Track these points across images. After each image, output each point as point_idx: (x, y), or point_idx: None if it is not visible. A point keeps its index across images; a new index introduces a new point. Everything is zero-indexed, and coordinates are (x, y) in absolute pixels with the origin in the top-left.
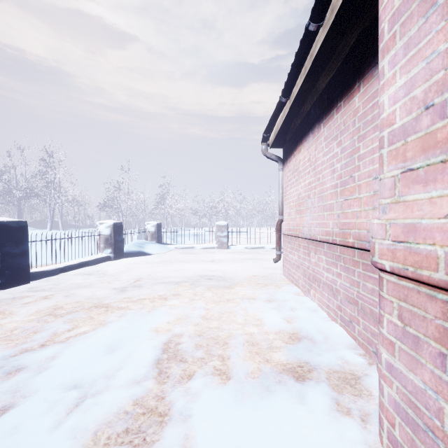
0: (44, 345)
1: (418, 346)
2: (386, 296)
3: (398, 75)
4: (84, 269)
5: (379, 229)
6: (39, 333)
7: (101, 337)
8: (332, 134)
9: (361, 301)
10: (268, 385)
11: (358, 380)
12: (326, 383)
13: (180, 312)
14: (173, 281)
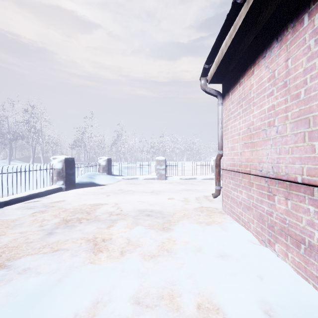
0: None
1: None
2: None
3: None
4: (32, 201)
5: None
6: None
7: None
8: None
9: None
10: None
11: None
12: None
13: (101, 285)
14: (111, 218)
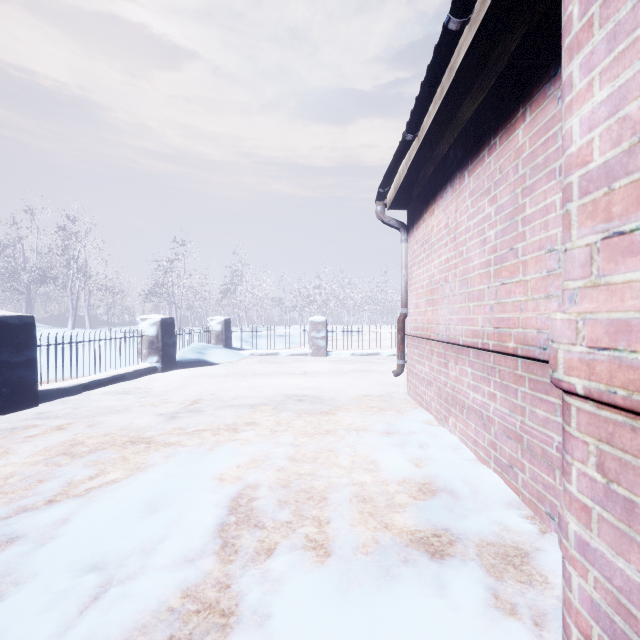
0: (52, 501)
1: (634, 516)
2: (575, 433)
3: (597, 85)
4: (118, 386)
5: (564, 329)
6: (46, 482)
7: (138, 488)
8: (482, 187)
9: (527, 436)
10: (388, 566)
11: (525, 558)
12: (477, 563)
13: (256, 450)
14: (248, 404)
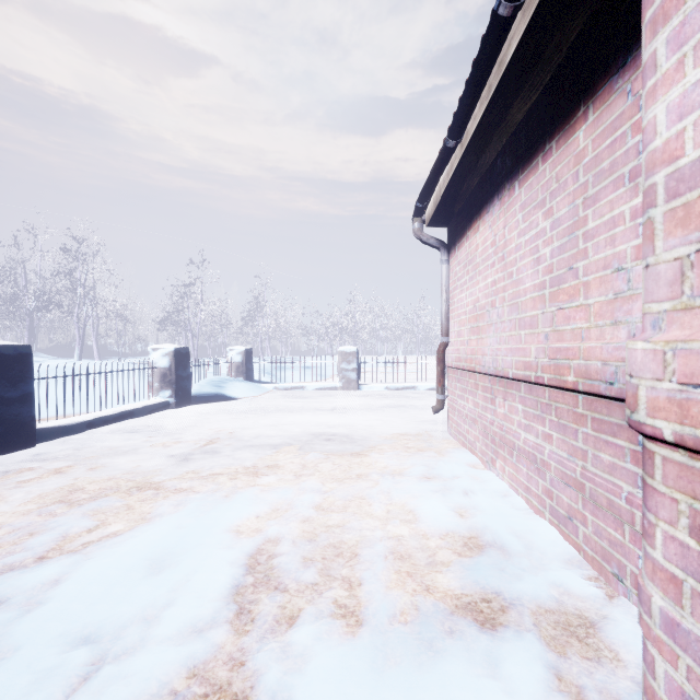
0: (43, 558)
1: None
2: (660, 488)
3: (691, 62)
4: (126, 423)
5: (647, 361)
6: (38, 536)
7: (142, 543)
8: (536, 198)
9: (590, 484)
10: (431, 638)
11: (590, 628)
12: (535, 636)
13: (278, 498)
14: (270, 444)
